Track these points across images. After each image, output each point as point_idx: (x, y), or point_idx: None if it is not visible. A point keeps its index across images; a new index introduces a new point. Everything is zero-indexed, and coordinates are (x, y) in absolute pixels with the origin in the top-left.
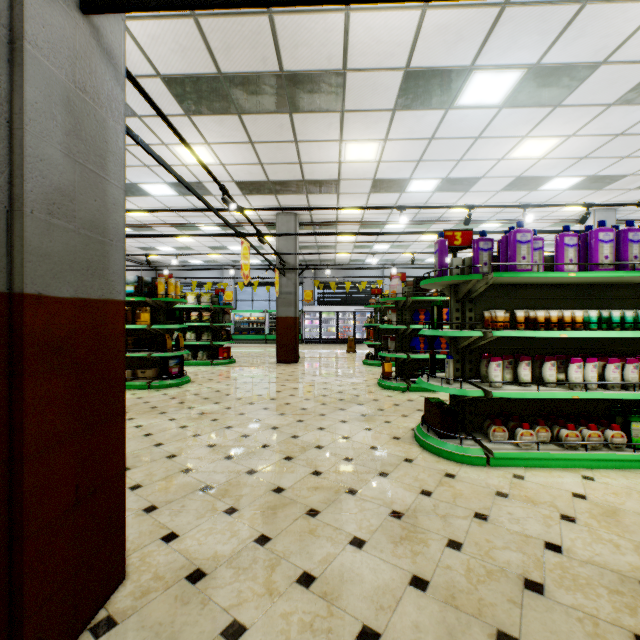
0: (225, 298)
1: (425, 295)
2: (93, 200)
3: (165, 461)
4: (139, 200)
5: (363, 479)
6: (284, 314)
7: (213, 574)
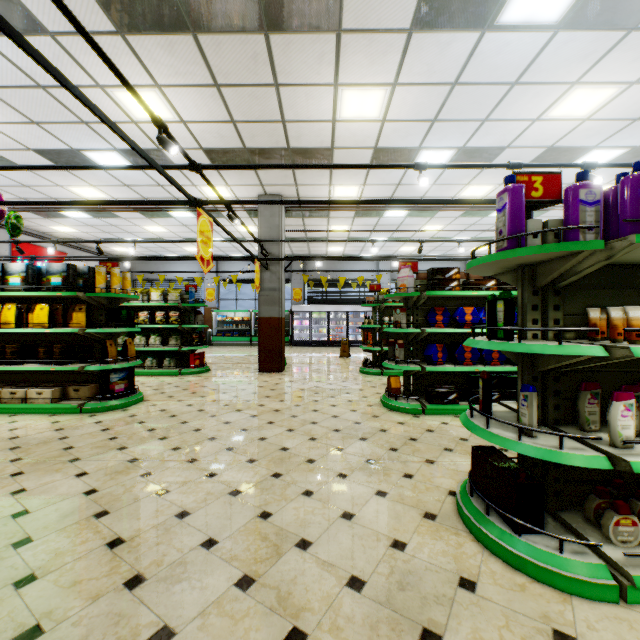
0: (206, 296)
1: (444, 289)
2: None
3: (3, 599)
4: (89, 175)
5: None
6: (267, 314)
7: None
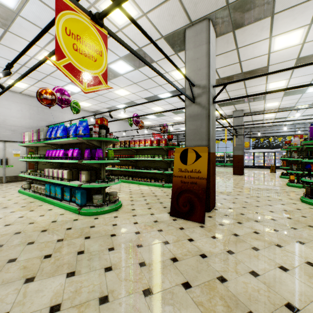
0: None
1: None
2: (213, 135)
3: None
4: (180, 114)
5: (274, 204)
6: (236, 154)
7: (234, 209)
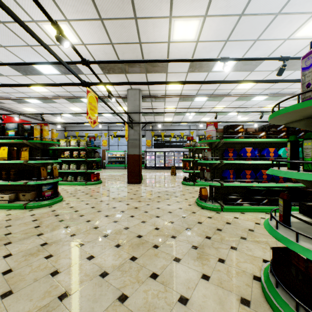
0: (103, 144)
1: (234, 138)
2: None
3: None
4: (37, 78)
5: None
6: (132, 152)
7: None
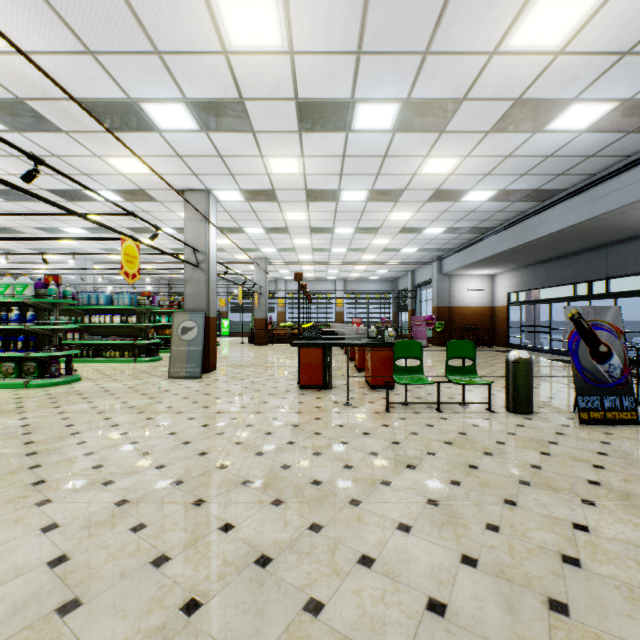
0: None
1: None
2: None
3: None
4: None
5: None
6: None
7: None
